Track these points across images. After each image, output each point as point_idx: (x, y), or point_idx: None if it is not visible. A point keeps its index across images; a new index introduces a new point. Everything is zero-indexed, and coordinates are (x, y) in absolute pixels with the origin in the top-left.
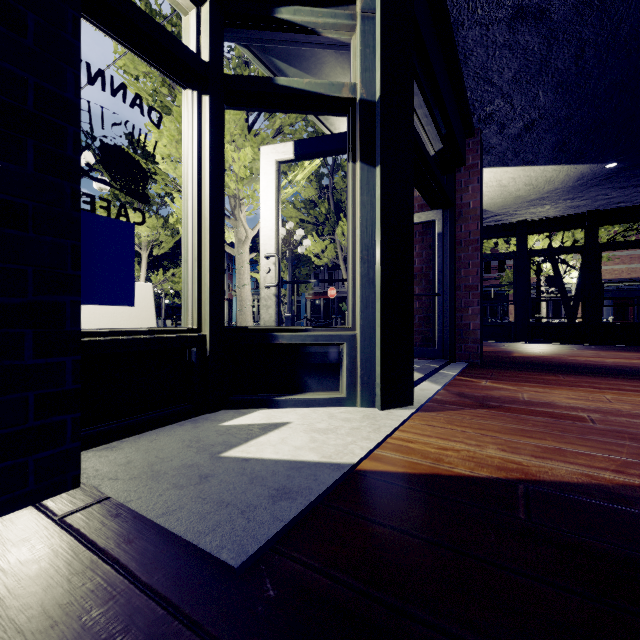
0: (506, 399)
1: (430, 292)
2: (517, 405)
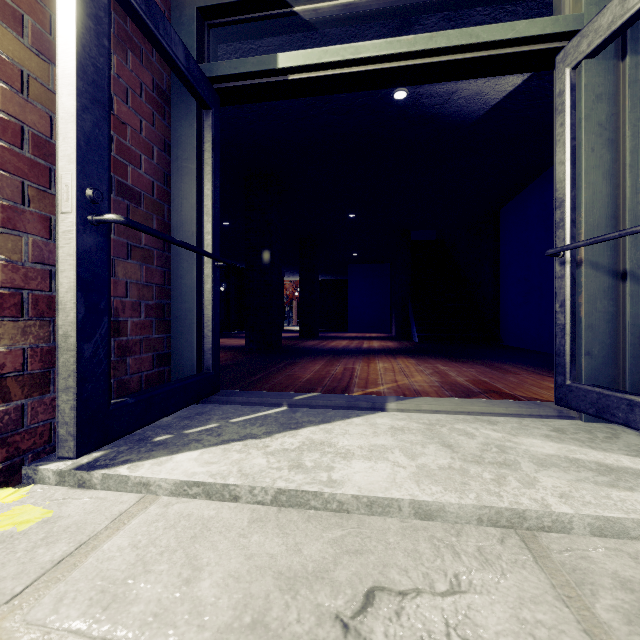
0: (451, 387)
1: (166, 250)
2: (468, 386)
